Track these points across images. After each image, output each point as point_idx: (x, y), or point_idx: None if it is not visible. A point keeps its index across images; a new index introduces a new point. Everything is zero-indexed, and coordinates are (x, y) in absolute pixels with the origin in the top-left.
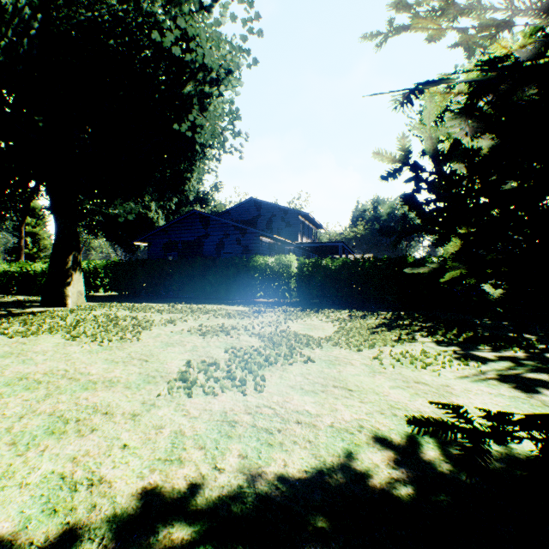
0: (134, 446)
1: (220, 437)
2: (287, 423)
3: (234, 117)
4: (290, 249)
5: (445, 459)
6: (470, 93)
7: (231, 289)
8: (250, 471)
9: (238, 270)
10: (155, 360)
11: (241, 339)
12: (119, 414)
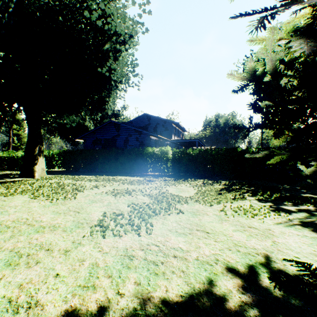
0: (63, 275)
1: (122, 268)
2: (167, 257)
3: (134, 64)
4: (167, 143)
5: (277, 285)
6: (312, 16)
7: (132, 167)
8: (142, 296)
9: (137, 156)
10: (84, 212)
11: (138, 198)
12: (56, 250)
